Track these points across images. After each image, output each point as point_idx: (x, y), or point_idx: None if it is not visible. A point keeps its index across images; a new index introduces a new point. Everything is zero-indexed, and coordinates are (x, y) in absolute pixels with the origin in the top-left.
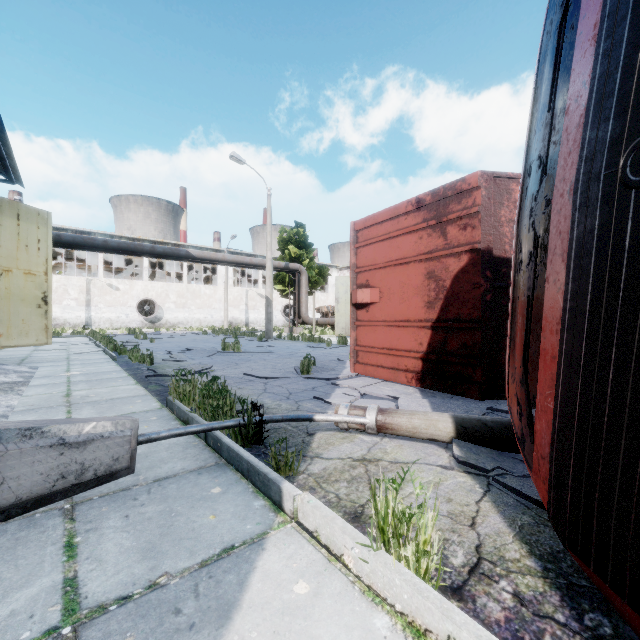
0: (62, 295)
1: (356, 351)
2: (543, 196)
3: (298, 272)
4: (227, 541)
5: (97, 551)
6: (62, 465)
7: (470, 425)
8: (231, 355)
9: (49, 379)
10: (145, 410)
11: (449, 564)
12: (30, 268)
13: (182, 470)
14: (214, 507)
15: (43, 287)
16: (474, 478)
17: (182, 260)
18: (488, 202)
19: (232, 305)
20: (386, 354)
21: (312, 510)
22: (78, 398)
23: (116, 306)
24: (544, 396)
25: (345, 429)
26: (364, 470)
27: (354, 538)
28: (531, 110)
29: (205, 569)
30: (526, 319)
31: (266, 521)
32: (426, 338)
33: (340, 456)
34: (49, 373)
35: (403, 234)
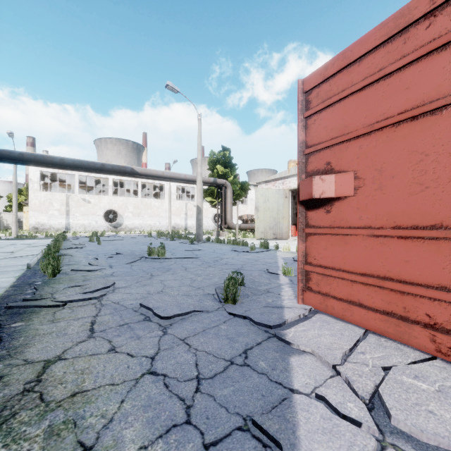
0: (48, 207)
1: (306, 272)
2: None
3: (224, 186)
4: None
5: None
6: None
7: None
8: (154, 261)
9: None
10: None
11: None
12: None
13: None
14: None
15: None
16: None
17: (129, 176)
18: None
19: (175, 214)
20: (372, 285)
21: None
22: None
23: (88, 215)
24: None
25: None
26: None
27: None
28: None
29: None
30: None
31: None
32: None
33: None
34: None
35: (421, 58)
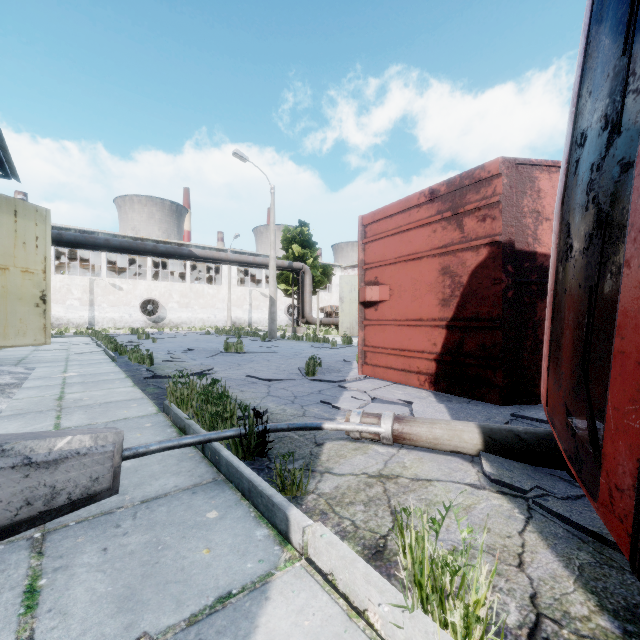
0: (65, 295)
1: (364, 352)
2: (587, 175)
3: (302, 271)
4: (223, 586)
5: (63, 599)
6: (27, 489)
7: (500, 436)
8: (234, 355)
9: (44, 381)
10: (140, 415)
11: (501, 623)
12: (28, 266)
13: (174, 488)
14: (209, 537)
15: (41, 286)
16: (511, 500)
17: (185, 259)
18: (510, 191)
19: (235, 305)
20: (396, 355)
21: (326, 547)
22: (70, 401)
23: (119, 306)
24: (622, 412)
25: (357, 439)
26: (382, 489)
27: (382, 591)
28: (581, 70)
29: (194, 628)
30: (587, 315)
31: (270, 557)
32: (440, 338)
33: (353, 471)
34: (45, 374)
35: (415, 227)
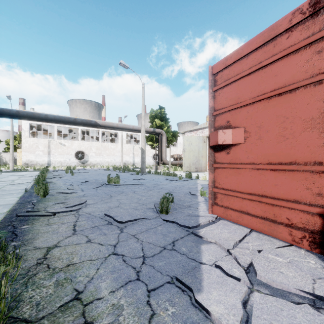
0: (35, 148)
1: (214, 193)
2: None
3: (160, 134)
4: None
5: None
6: None
7: None
8: (112, 187)
9: None
10: None
11: None
12: None
13: None
14: None
15: None
16: None
17: (93, 127)
18: None
19: (125, 154)
20: (255, 200)
21: None
22: None
23: (64, 154)
24: None
25: None
26: None
27: None
28: None
29: None
30: None
31: None
32: None
33: None
34: None
35: (283, 57)
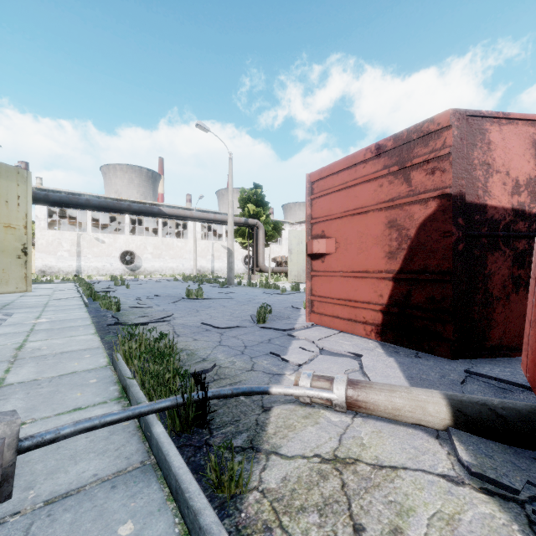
0: (57, 247)
1: (311, 301)
2: None
3: (256, 227)
4: None
5: None
6: None
7: (472, 411)
8: (194, 301)
9: (14, 327)
10: (88, 369)
11: None
12: (10, 222)
13: (92, 478)
14: None
15: (23, 239)
16: (502, 507)
17: (155, 216)
18: (460, 143)
19: (200, 255)
20: (343, 305)
21: None
22: (28, 351)
23: (102, 256)
24: None
25: (307, 403)
26: (339, 483)
27: None
28: None
29: None
30: None
31: None
32: (387, 290)
33: (304, 452)
34: (19, 320)
35: (361, 183)
